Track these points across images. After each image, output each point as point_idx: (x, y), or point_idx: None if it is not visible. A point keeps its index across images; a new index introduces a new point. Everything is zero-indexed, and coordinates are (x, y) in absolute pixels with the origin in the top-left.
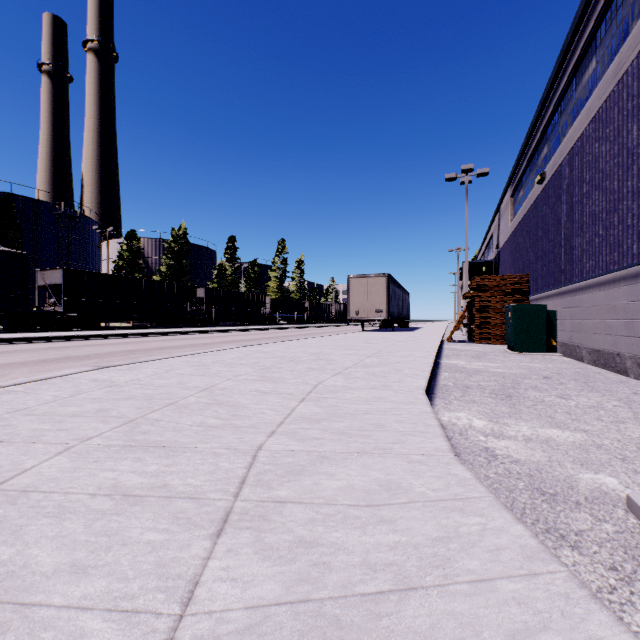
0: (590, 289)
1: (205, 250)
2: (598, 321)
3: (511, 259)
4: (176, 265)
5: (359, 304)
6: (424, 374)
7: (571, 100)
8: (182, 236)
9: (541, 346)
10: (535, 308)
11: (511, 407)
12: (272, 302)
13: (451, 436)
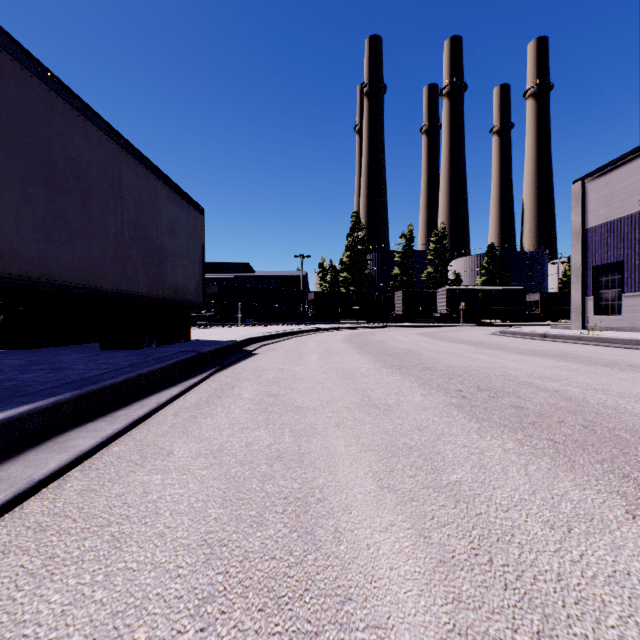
0: None
1: None
2: None
3: None
4: None
5: None
6: None
7: None
8: None
9: None
10: None
11: None
12: None
13: None
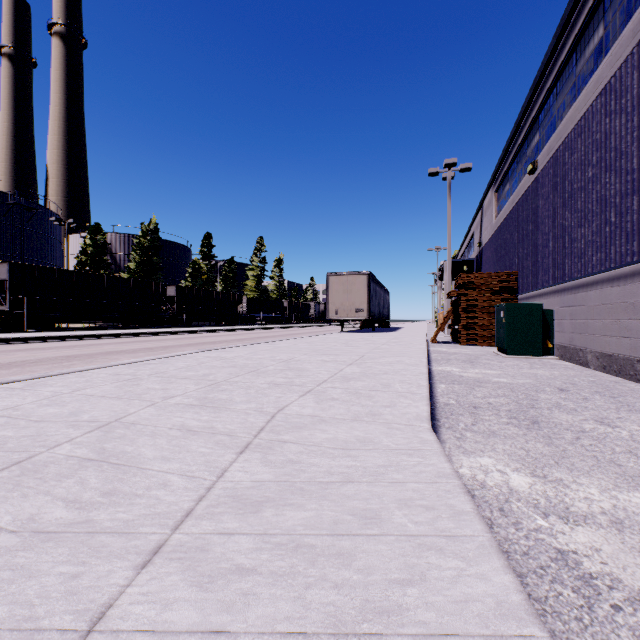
0: (598, 285)
1: (178, 247)
2: (610, 321)
3: (496, 257)
4: (146, 262)
5: (339, 303)
6: (421, 391)
7: (570, 78)
8: (153, 231)
9: (537, 349)
10: (530, 307)
11: (549, 443)
12: (249, 301)
13: (489, 518)
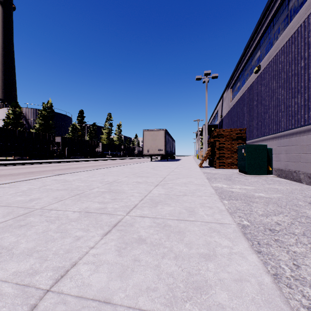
0: (310, 132)
1: (65, 116)
2: None
3: (231, 121)
4: (45, 124)
5: (149, 146)
6: (228, 221)
7: (284, 12)
8: (49, 107)
9: (264, 171)
10: (260, 146)
11: None
12: (103, 145)
13: None
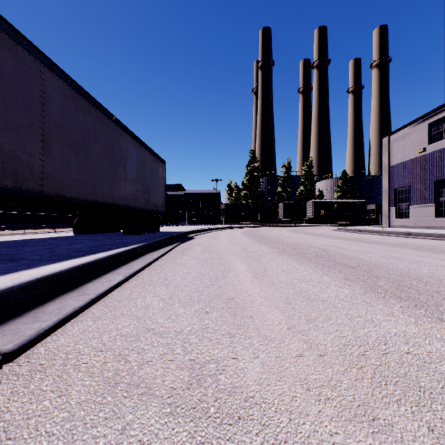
0: None
1: None
2: None
3: None
4: None
5: None
6: None
7: None
8: None
9: None
10: None
11: None
12: None
13: None
